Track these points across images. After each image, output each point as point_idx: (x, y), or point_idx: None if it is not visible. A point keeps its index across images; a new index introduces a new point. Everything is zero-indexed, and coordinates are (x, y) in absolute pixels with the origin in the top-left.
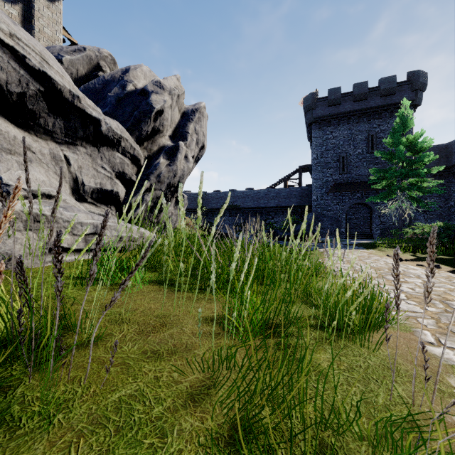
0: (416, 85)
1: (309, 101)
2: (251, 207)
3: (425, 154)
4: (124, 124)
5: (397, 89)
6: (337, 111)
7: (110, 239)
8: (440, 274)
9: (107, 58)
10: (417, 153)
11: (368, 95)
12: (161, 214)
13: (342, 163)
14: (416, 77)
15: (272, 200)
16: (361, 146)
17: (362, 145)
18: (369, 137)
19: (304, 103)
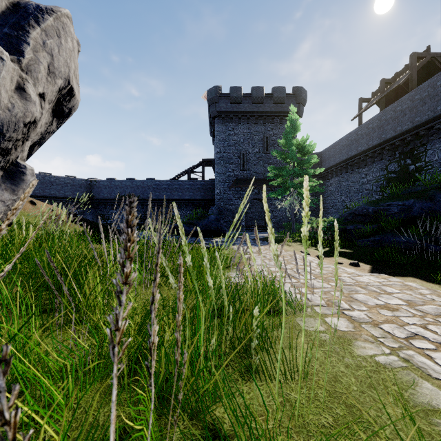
0: (299, 99)
1: (213, 94)
2: (152, 199)
3: (313, 156)
4: None
5: (285, 100)
6: (238, 110)
7: None
8: (393, 282)
9: None
10: (305, 155)
11: (264, 100)
12: None
13: (242, 160)
14: (299, 92)
15: (176, 192)
16: (258, 146)
17: (259, 145)
18: (264, 138)
19: (208, 95)
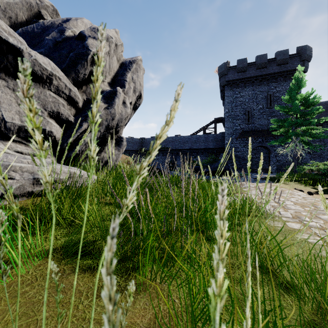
0: (303, 57)
1: (223, 68)
2: (178, 149)
3: (315, 107)
4: (60, 65)
5: (289, 60)
6: (244, 77)
7: (21, 183)
8: None
9: (49, 8)
10: (308, 107)
11: (267, 64)
12: (102, 154)
13: (247, 116)
14: (303, 51)
15: (194, 144)
16: (262, 103)
17: (262, 102)
18: (268, 96)
19: (219, 70)
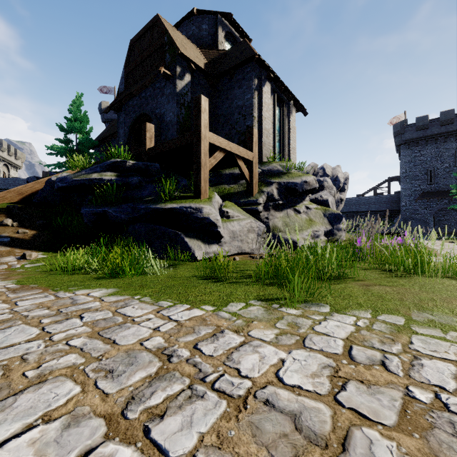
0: None
1: (398, 128)
2: (343, 212)
3: None
4: None
5: None
6: (424, 135)
7: None
8: None
9: (317, 166)
10: None
11: (455, 120)
12: None
13: (429, 176)
14: None
15: (363, 206)
16: (448, 161)
17: (449, 160)
18: (456, 154)
19: (394, 129)
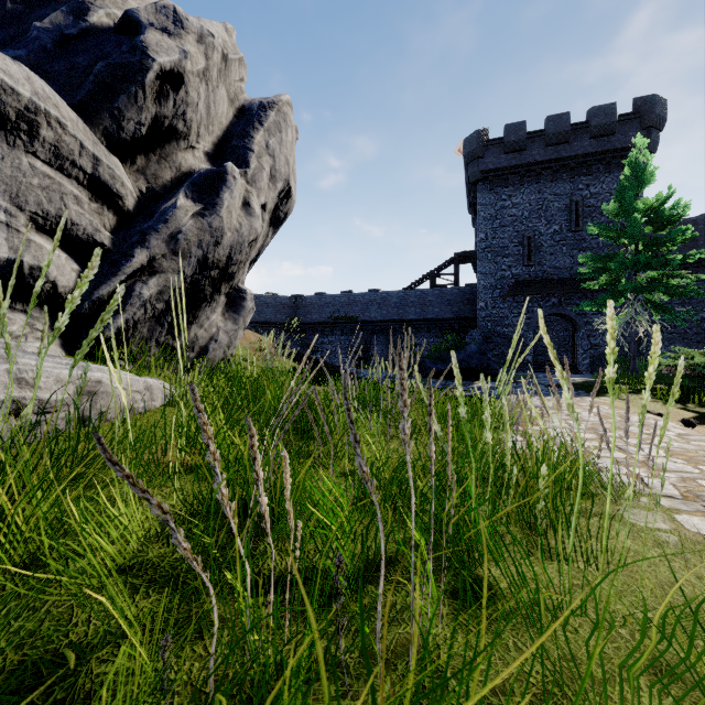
0: (649, 120)
1: (474, 144)
2: (377, 321)
3: (679, 229)
4: (69, 94)
5: (617, 127)
6: (519, 162)
7: None
8: None
9: None
10: (662, 227)
11: (571, 136)
12: (192, 329)
13: (527, 248)
14: (649, 107)
15: (412, 309)
16: (559, 220)
17: (560, 218)
18: (571, 205)
19: (465, 148)
